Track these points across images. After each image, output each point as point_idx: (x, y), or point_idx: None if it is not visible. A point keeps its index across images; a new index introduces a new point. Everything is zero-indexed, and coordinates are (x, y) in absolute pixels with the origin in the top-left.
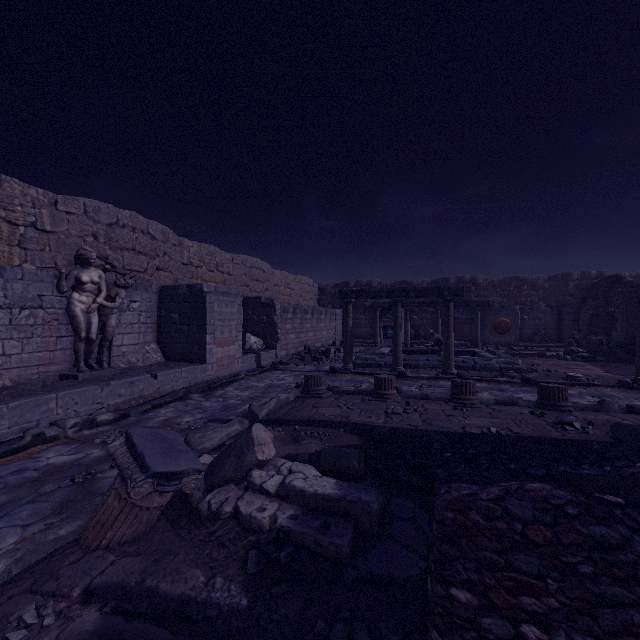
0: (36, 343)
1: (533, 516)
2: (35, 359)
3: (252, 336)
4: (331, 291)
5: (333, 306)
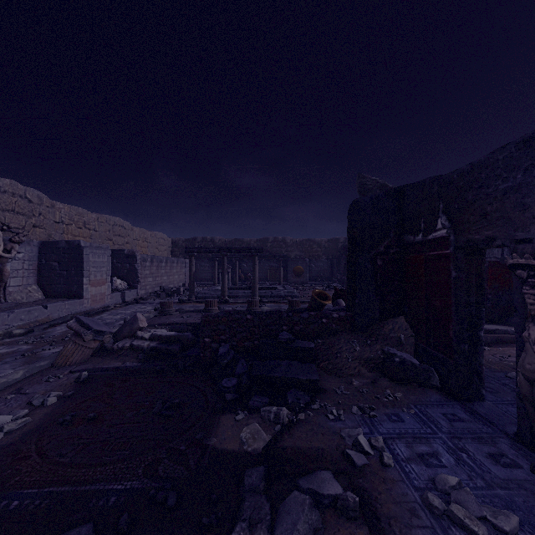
0: None
1: (223, 315)
2: None
3: (118, 279)
4: (182, 244)
5: (184, 256)
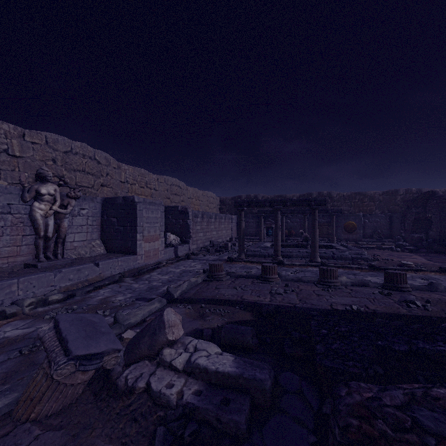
0: (6, 240)
1: None
2: (5, 252)
3: (171, 234)
4: (229, 202)
5: (230, 213)
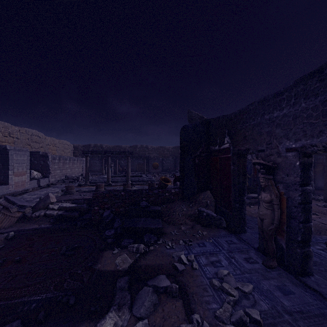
0: None
1: (107, 193)
2: None
3: (35, 171)
4: (81, 148)
5: (82, 156)
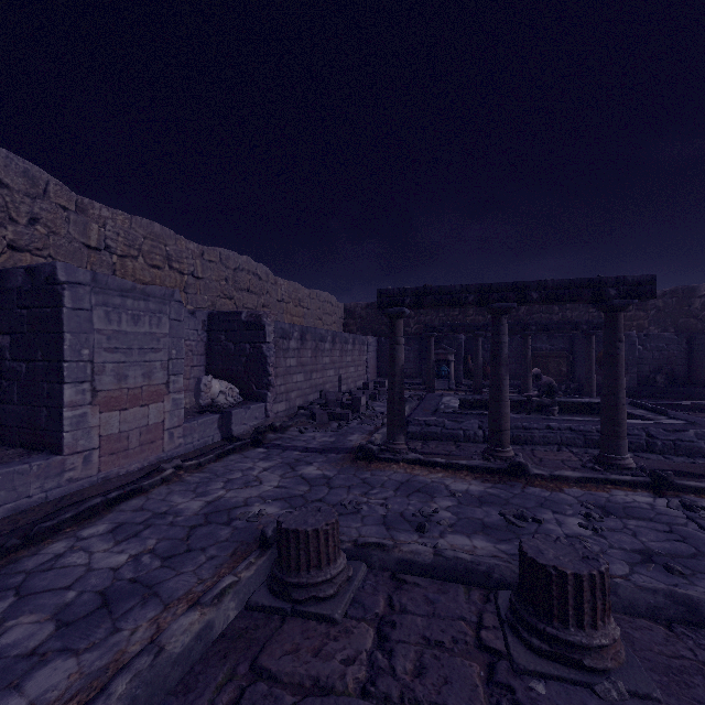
0: None
1: None
2: None
3: (216, 380)
4: (361, 313)
5: (364, 333)
